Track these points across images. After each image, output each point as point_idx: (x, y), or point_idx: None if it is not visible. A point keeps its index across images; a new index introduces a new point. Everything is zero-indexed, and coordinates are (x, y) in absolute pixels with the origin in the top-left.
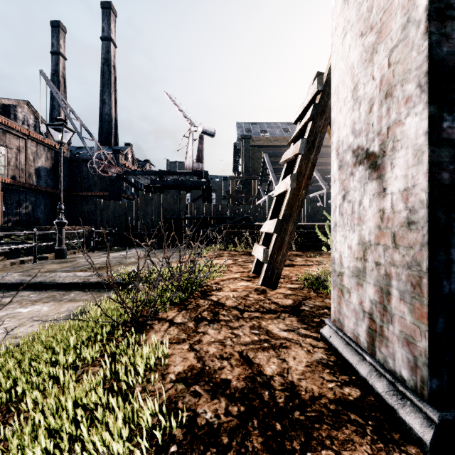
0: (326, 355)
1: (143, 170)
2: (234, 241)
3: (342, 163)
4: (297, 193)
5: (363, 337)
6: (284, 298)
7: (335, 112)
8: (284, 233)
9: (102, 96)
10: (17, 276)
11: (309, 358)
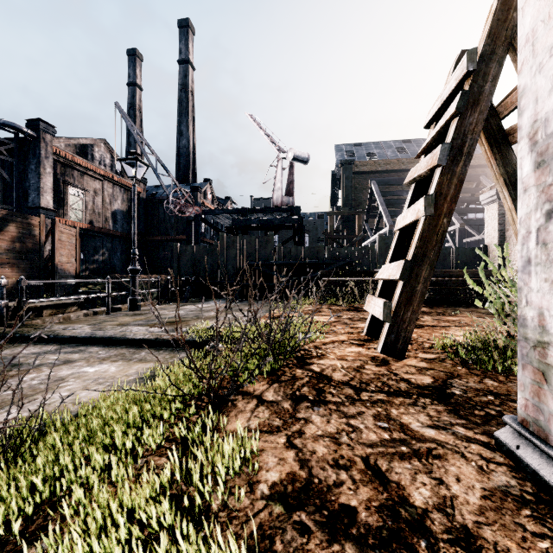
0: (515, 479)
1: (224, 209)
2: (335, 292)
3: (544, 156)
4: (435, 222)
5: None
6: (417, 373)
7: (526, 76)
8: (414, 280)
9: (179, 127)
10: (88, 329)
11: (485, 482)
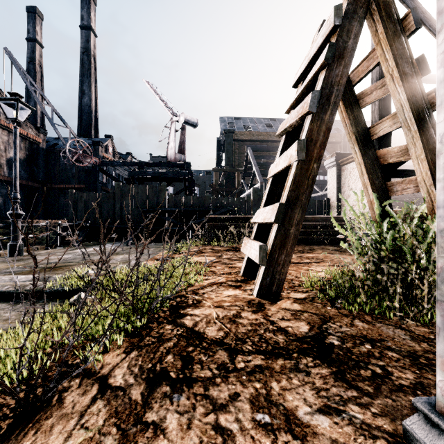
0: None
1: (122, 161)
2: (218, 235)
3: None
4: (306, 166)
5: None
6: (293, 319)
7: None
8: (288, 223)
9: (82, 86)
10: None
11: None
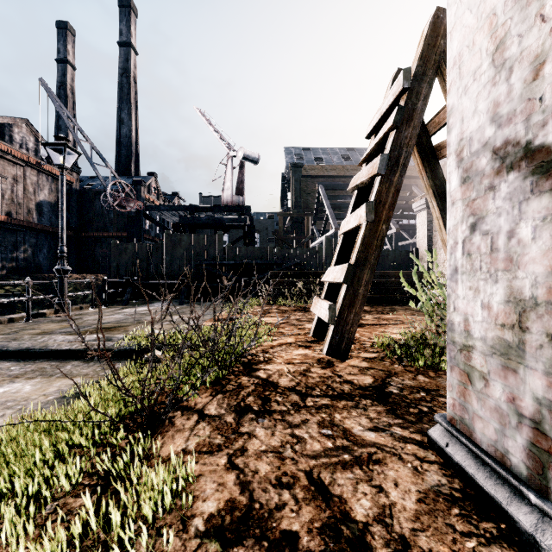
0: (445, 476)
1: (170, 205)
2: (285, 293)
3: (469, 173)
4: (375, 228)
5: (518, 457)
6: (359, 374)
7: (454, 96)
8: (357, 283)
9: (120, 114)
10: None
11: (420, 484)
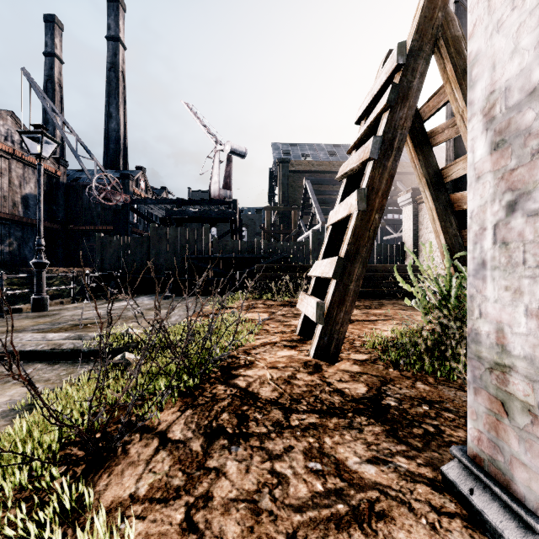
0: None
1: (157, 199)
2: (271, 287)
3: (505, 134)
4: (367, 217)
5: None
6: (351, 380)
7: (480, 39)
8: (347, 278)
9: (108, 108)
10: None
11: None
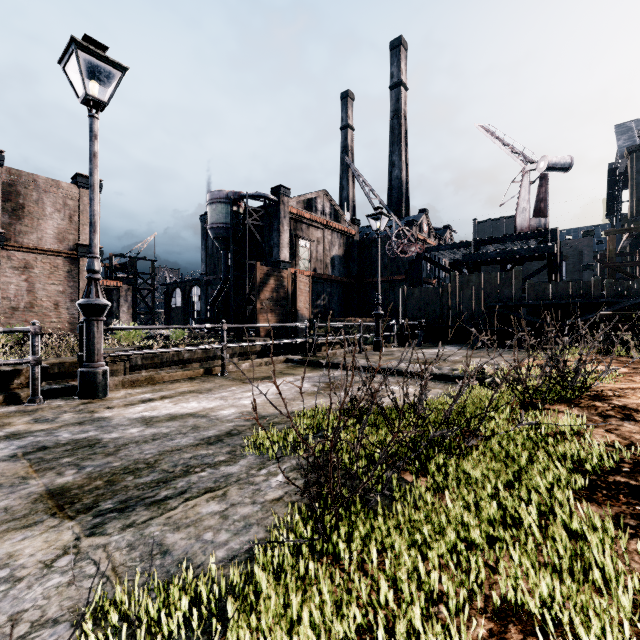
0: None
1: (451, 244)
2: (625, 341)
3: None
4: None
5: None
6: None
7: None
8: None
9: (391, 158)
10: (365, 362)
11: None
